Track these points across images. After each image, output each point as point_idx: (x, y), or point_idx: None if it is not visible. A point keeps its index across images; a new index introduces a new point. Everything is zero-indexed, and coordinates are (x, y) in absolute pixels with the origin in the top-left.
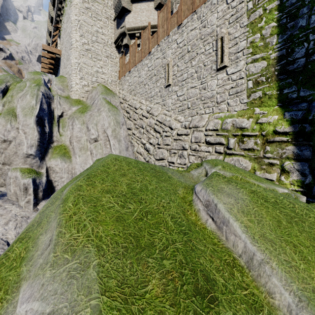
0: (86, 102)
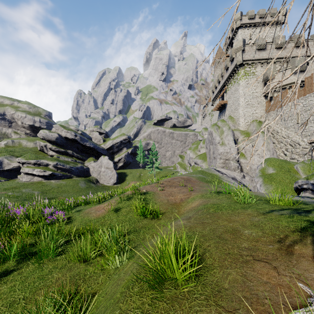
0: (247, 130)
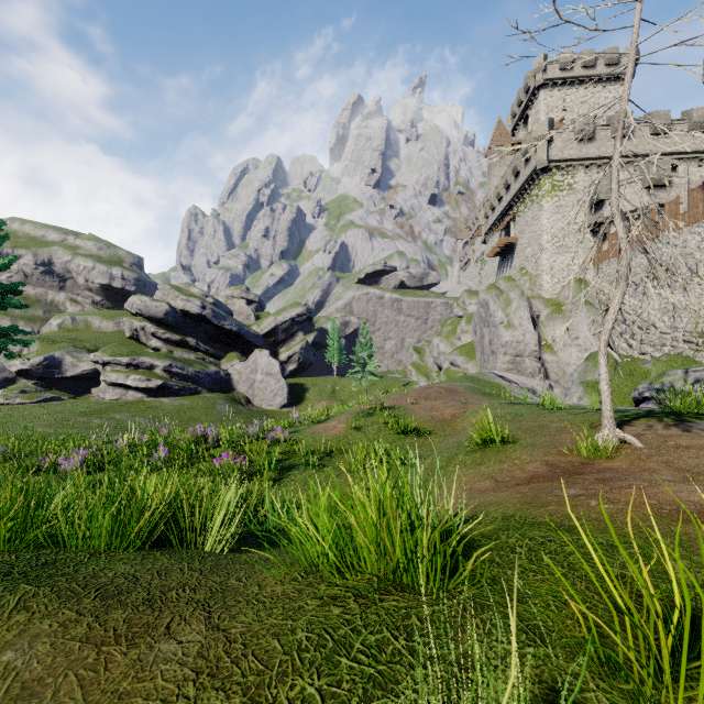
0: (558, 299)
